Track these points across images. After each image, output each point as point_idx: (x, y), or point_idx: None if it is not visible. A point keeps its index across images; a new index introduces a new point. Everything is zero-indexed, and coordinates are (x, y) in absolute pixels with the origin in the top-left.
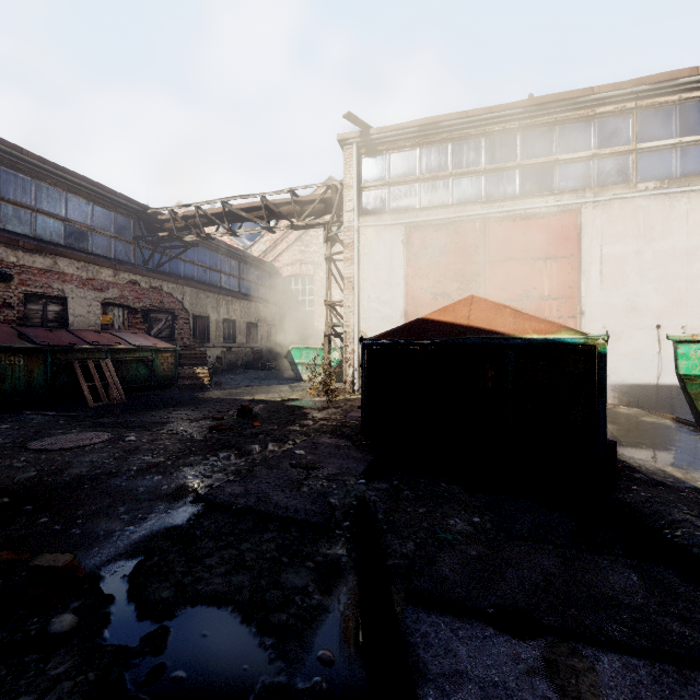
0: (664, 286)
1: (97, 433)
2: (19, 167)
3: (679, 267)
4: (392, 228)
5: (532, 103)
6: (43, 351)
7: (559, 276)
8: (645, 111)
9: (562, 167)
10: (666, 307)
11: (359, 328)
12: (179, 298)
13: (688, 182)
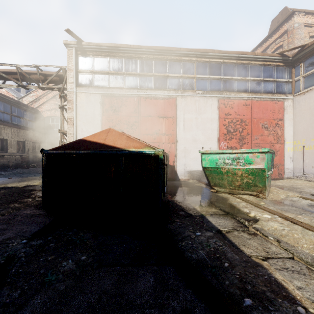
0: (204, 132)
1: None
2: None
3: (209, 125)
4: (94, 95)
5: (158, 48)
6: None
7: (169, 125)
8: (199, 62)
9: (170, 79)
10: (205, 140)
11: None
12: None
13: (212, 93)
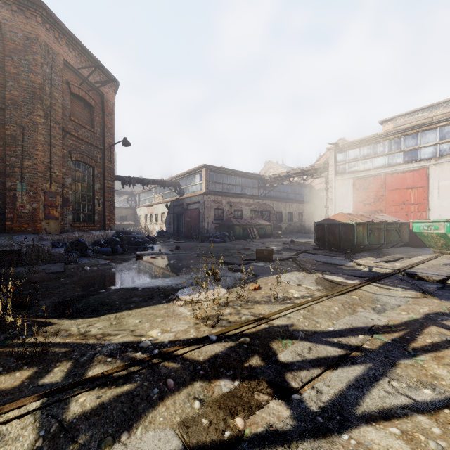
0: None
1: (260, 243)
2: (232, 175)
3: None
4: (347, 179)
5: (404, 127)
6: (242, 225)
7: (418, 195)
8: None
9: (421, 150)
10: None
11: None
12: (272, 205)
13: None
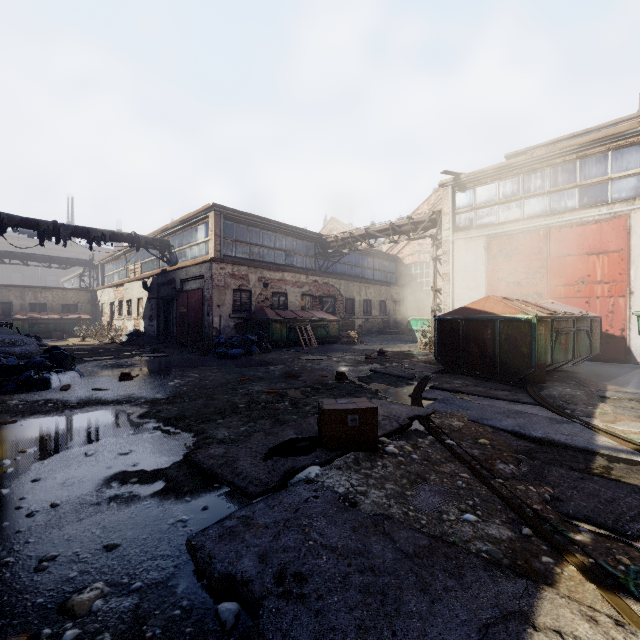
0: None
1: (320, 356)
2: (269, 229)
3: None
4: (476, 239)
5: (585, 141)
6: (285, 321)
7: (610, 266)
8: None
9: (615, 183)
10: None
11: (453, 306)
12: (338, 287)
13: None
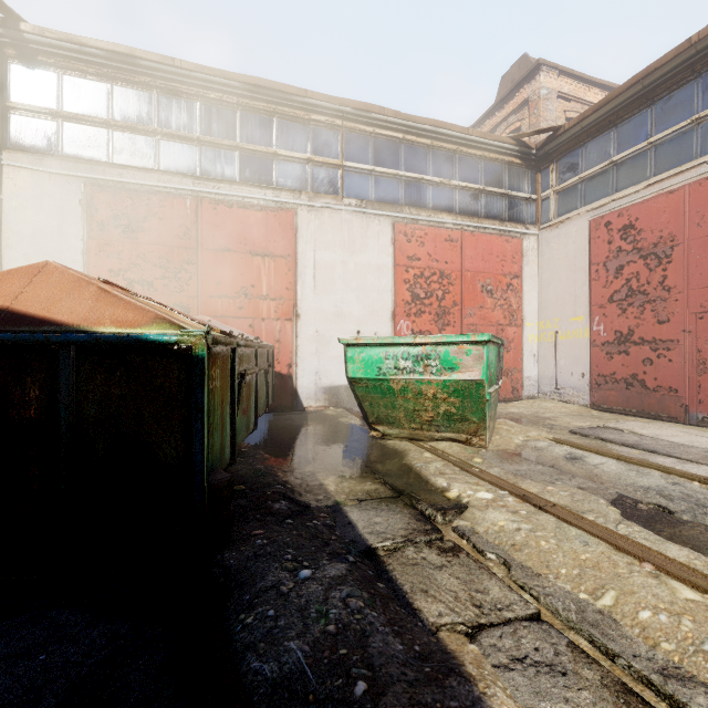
0: (363, 295)
1: None
2: None
3: (373, 280)
4: (62, 179)
5: (249, 81)
6: None
7: (277, 275)
8: (350, 132)
9: (281, 163)
10: (364, 315)
11: None
12: None
13: (379, 206)
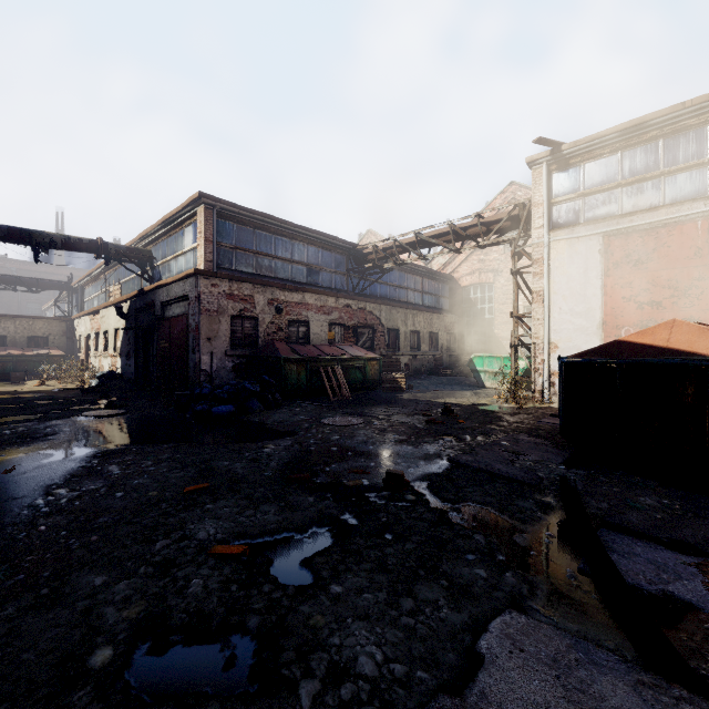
0: None
1: (354, 418)
2: (284, 234)
3: None
4: (586, 239)
5: None
6: (305, 361)
7: None
8: None
9: None
10: None
11: (549, 340)
12: (377, 315)
13: None
